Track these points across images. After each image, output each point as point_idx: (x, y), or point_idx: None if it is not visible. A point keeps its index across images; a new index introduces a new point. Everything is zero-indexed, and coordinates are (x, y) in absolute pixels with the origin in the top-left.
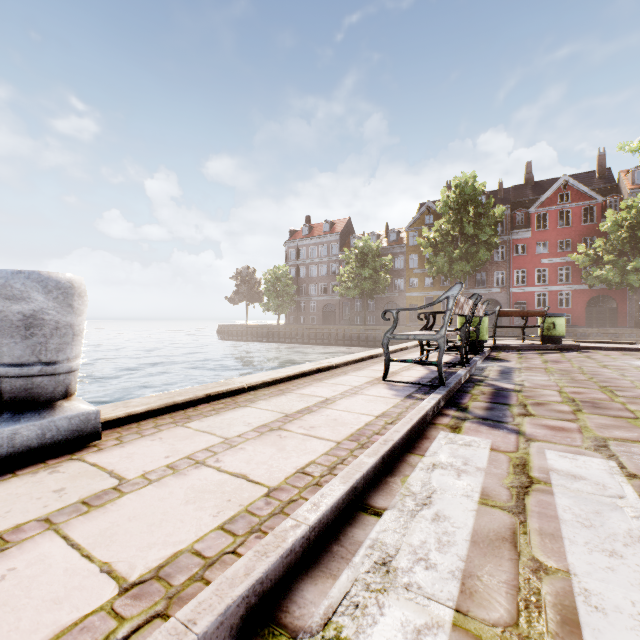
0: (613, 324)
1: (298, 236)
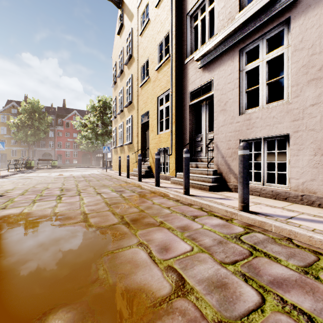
0: (89, 163)
1: None
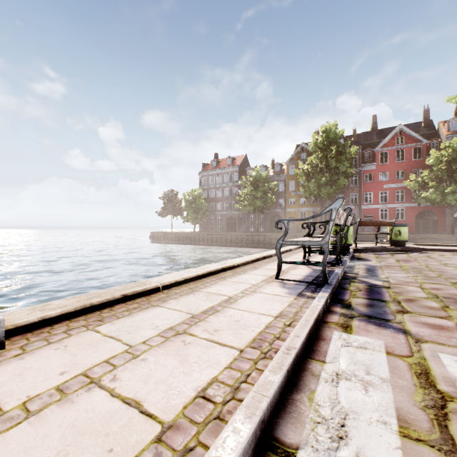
0: (434, 231)
1: (209, 168)
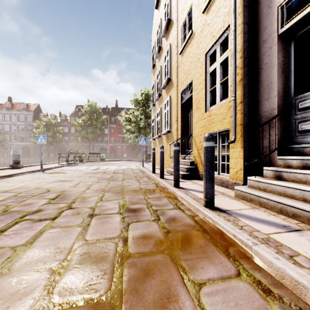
0: (137, 156)
1: (3, 107)
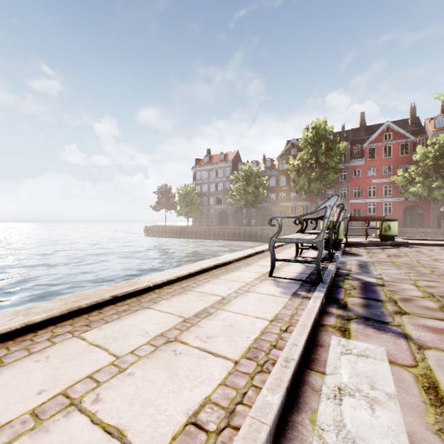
0: (421, 225)
1: (202, 163)
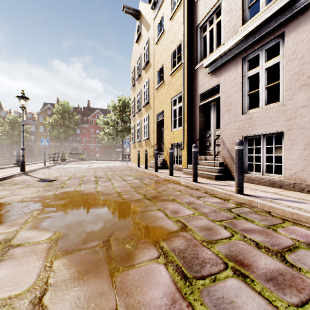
0: (110, 156)
1: None
